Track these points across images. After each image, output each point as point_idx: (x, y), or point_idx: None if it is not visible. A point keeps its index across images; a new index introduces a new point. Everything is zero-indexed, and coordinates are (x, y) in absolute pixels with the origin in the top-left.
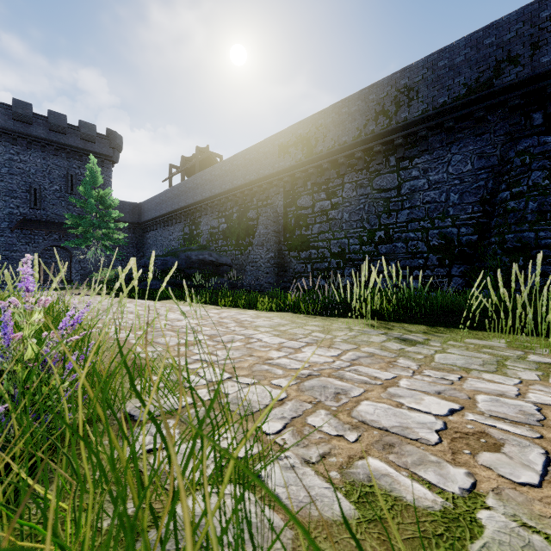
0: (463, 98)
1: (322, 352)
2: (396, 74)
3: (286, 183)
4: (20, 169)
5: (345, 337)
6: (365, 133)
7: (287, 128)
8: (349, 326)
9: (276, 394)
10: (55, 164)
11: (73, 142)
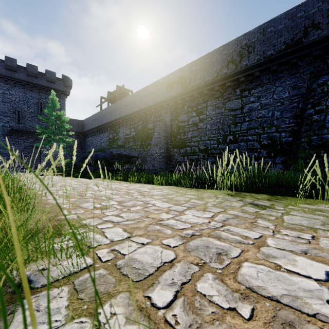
0: (283, 51)
1: (199, 214)
2: (240, 37)
3: (171, 107)
4: (9, 99)
5: (214, 202)
6: (221, 75)
7: (172, 73)
8: (215, 195)
9: (166, 255)
10: (31, 96)
11: (42, 83)
